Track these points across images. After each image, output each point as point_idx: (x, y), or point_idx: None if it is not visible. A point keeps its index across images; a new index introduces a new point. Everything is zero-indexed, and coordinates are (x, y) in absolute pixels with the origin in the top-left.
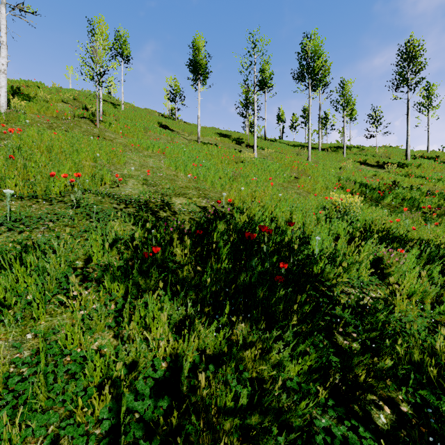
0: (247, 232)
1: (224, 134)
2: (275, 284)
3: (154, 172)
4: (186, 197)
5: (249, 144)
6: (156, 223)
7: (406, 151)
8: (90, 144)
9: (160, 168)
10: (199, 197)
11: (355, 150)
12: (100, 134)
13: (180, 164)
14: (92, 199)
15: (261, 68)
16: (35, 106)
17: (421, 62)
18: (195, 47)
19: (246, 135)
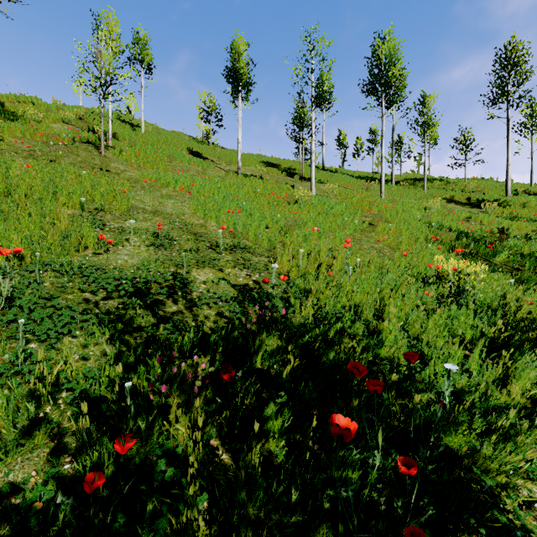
0: (335, 424)
1: (272, 163)
2: None
3: (172, 221)
4: (215, 266)
5: (303, 175)
6: (155, 332)
7: (506, 185)
8: (80, 182)
9: (181, 215)
10: (236, 265)
11: (438, 183)
12: (102, 165)
13: (210, 209)
14: (49, 285)
15: (318, 80)
16: (18, 128)
17: (527, 70)
18: (235, 51)
19: (299, 165)
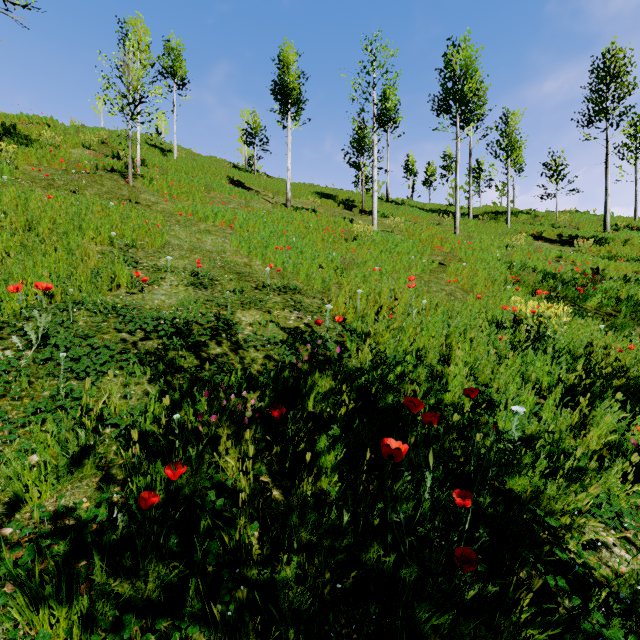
0: (386, 444)
1: (327, 194)
2: (462, 591)
3: (212, 259)
4: (262, 308)
5: (364, 208)
6: (199, 373)
7: (604, 218)
8: (107, 215)
9: (223, 252)
10: (285, 307)
11: (524, 217)
12: (131, 197)
13: (256, 245)
14: (83, 324)
15: (381, 95)
16: (34, 153)
17: (629, 82)
18: (283, 63)
19: (359, 196)
